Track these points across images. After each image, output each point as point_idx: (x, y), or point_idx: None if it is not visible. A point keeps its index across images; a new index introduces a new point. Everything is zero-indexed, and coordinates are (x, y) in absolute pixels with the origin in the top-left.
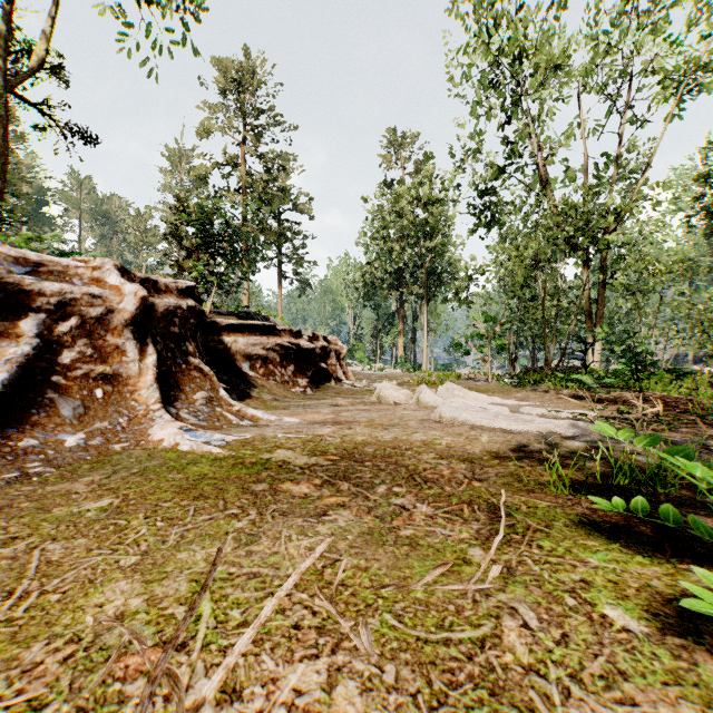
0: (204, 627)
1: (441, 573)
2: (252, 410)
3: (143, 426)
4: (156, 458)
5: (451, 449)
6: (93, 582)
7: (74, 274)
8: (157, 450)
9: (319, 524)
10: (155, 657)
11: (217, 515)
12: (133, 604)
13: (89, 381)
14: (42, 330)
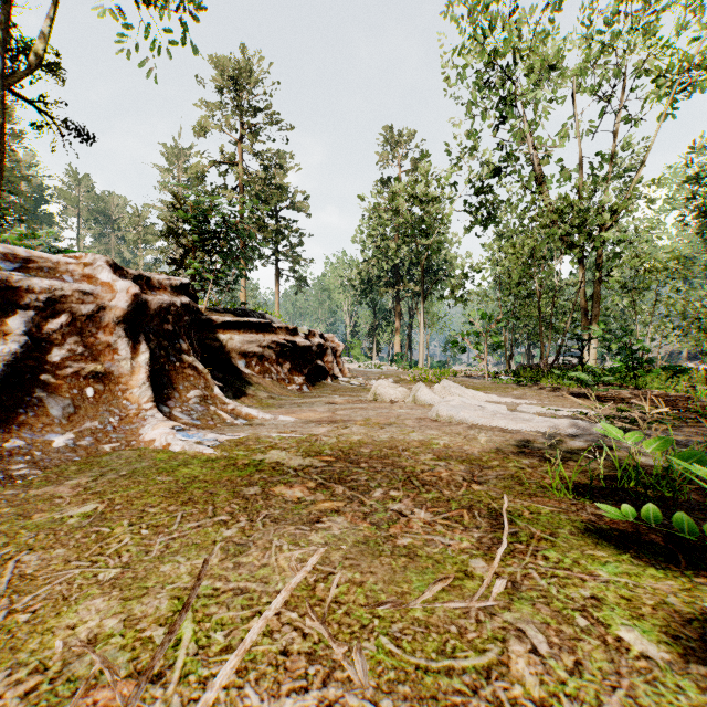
0: (183, 654)
1: (442, 588)
2: (247, 409)
3: (134, 425)
4: (146, 459)
5: (449, 449)
6: (67, 599)
7: (64, 271)
8: (148, 451)
9: (312, 532)
10: (127, 690)
11: (206, 522)
12: (108, 625)
13: (80, 380)
14: (31, 327)
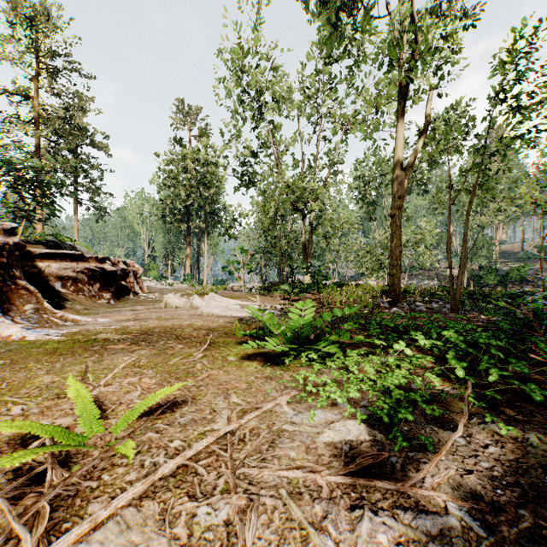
0: (92, 378)
1: (181, 359)
2: (72, 315)
3: None
4: (13, 345)
5: (202, 326)
6: (30, 378)
7: None
8: (10, 341)
9: (131, 354)
10: None
11: (78, 358)
12: (56, 379)
13: None
14: None
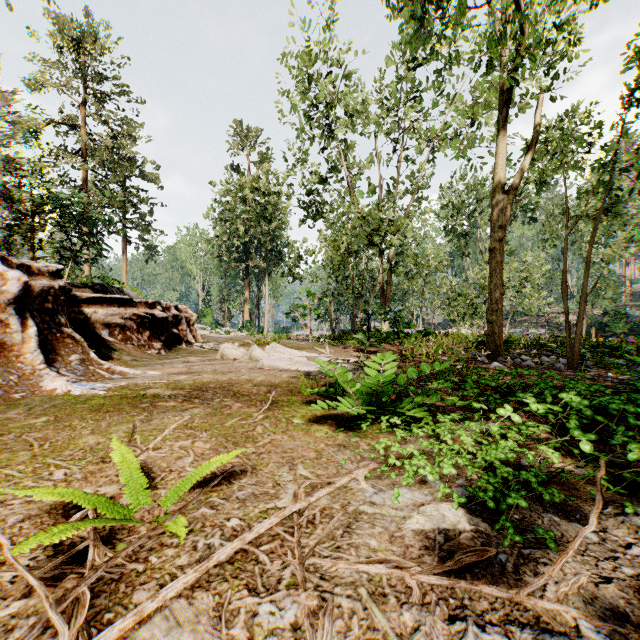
0: (139, 440)
1: (239, 420)
2: (120, 367)
3: (33, 381)
4: (57, 399)
5: (263, 382)
6: (74, 438)
7: None
8: (54, 396)
9: (183, 413)
10: None
11: (125, 416)
12: (101, 440)
13: None
14: None
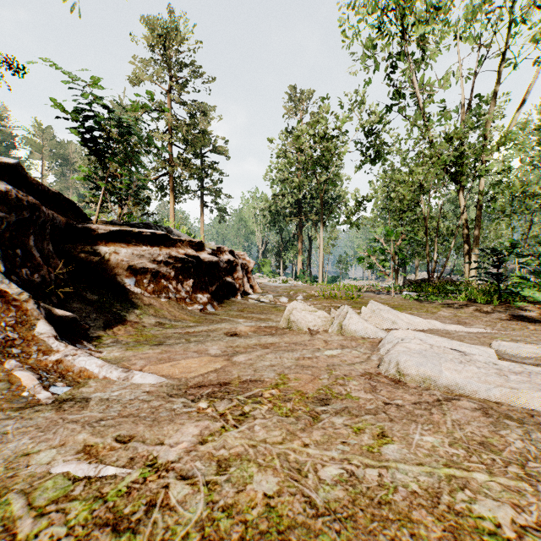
0: None
1: None
2: (83, 360)
3: None
4: None
5: None
6: None
7: None
8: None
9: None
10: None
11: None
12: None
13: None
14: None
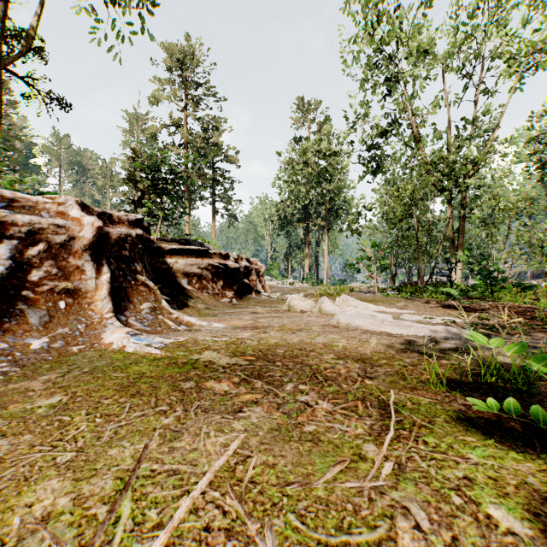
0: (121, 530)
1: (340, 469)
2: (187, 317)
3: (97, 331)
4: (105, 358)
5: (347, 350)
6: (28, 479)
7: (42, 208)
8: (107, 351)
9: (234, 420)
10: None
11: (149, 411)
12: (60, 503)
13: (54, 295)
14: (15, 253)
